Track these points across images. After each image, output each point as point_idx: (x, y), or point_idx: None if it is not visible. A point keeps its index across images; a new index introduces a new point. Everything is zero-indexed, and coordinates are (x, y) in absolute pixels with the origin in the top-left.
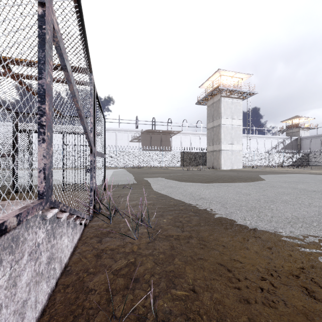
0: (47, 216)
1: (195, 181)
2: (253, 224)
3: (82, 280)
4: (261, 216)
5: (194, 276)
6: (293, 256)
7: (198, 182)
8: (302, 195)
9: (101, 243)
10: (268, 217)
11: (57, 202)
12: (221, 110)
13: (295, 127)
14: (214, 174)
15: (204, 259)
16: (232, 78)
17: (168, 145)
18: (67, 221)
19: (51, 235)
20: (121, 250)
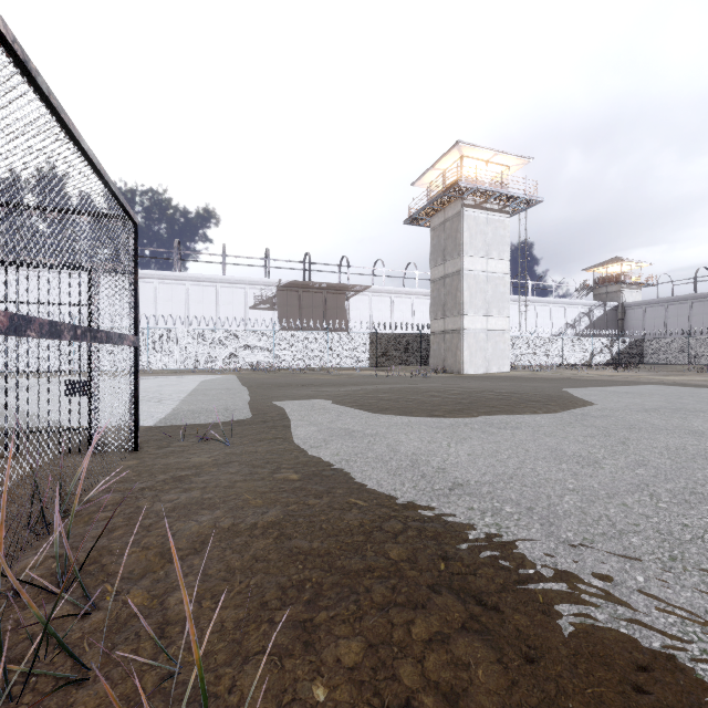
0: None
1: (415, 411)
2: None
3: None
4: None
5: None
6: None
7: (424, 416)
8: None
9: None
10: None
11: None
12: (464, 237)
13: (613, 282)
14: (456, 388)
15: None
16: (488, 166)
17: (341, 318)
18: None
19: None
20: None
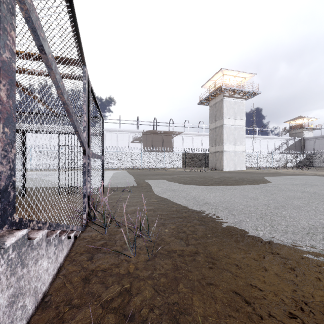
0: (4, 243)
1: (198, 183)
2: (267, 236)
3: (61, 318)
4: (275, 225)
5: (204, 312)
6: (322, 281)
7: (201, 185)
8: (314, 199)
9: (92, 261)
10: (283, 226)
11: (25, 220)
12: (224, 110)
13: (299, 128)
14: (217, 176)
15: (215, 284)
16: (235, 78)
17: (169, 146)
18: (47, 239)
19: (17, 264)
20: (115, 271)
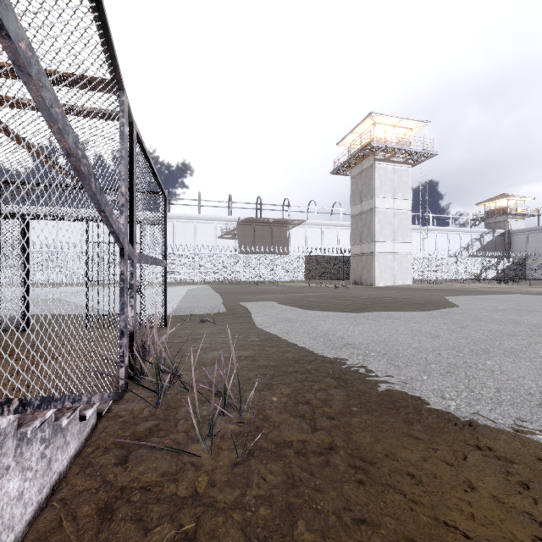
0: None
1: (332, 308)
2: (465, 410)
3: None
4: (476, 388)
5: None
6: None
7: (338, 311)
8: (539, 338)
9: (125, 466)
10: (491, 390)
11: None
12: (375, 183)
13: (501, 213)
14: (364, 295)
15: (371, 523)
16: (394, 129)
17: (283, 244)
18: (19, 433)
19: None
20: (168, 489)
